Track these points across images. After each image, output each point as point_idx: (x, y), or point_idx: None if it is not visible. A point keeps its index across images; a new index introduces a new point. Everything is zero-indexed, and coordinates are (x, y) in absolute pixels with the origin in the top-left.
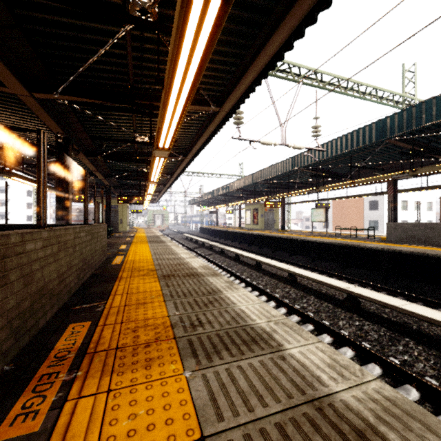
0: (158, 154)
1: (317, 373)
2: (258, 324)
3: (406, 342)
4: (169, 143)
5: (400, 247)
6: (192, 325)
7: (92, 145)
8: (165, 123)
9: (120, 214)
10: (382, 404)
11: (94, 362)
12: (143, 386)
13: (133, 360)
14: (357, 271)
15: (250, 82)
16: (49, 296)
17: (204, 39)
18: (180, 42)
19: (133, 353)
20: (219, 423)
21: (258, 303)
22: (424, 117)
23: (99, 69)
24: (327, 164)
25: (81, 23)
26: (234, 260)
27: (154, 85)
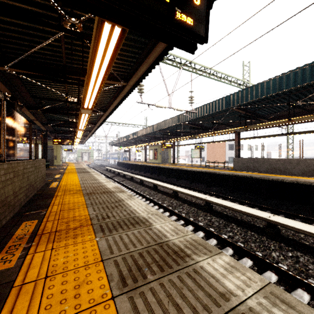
0: (84, 111)
1: (165, 234)
2: (142, 215)
3: (232, 226)
4: (91, 105)
5: (239, 173)
6: (103, 218)
7: (33, 101)
8: (88, 94)
9: (55, 152)
10: (190, 242)
11: (42, 238)
12: (72, 245)
13: (66, 235)
14: (216, 188)
15: (145, 70)
16: (8, 206)
17: (110, 54)
18: (96, 52)
19: (66, 233)
20: (111, 255)
21: (145, 205)
22: (249, 96)
23: (40, 53)
24: (200, 120)
25: (28, 24)
26: (140, 184)
27: (81, 65)
